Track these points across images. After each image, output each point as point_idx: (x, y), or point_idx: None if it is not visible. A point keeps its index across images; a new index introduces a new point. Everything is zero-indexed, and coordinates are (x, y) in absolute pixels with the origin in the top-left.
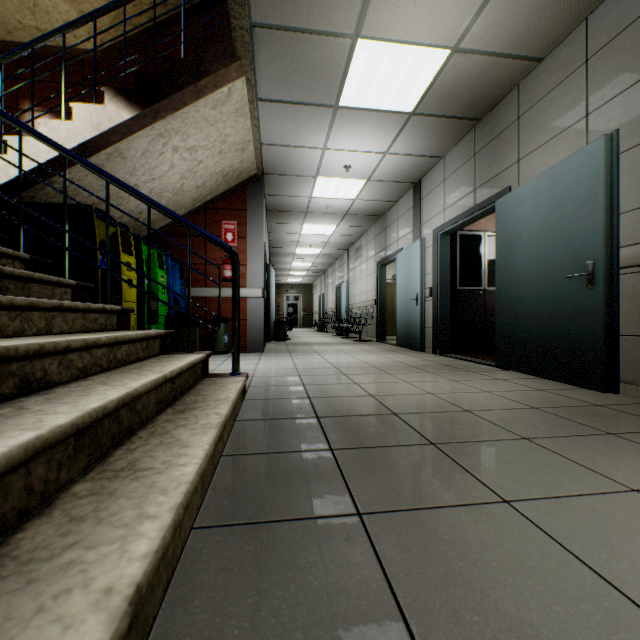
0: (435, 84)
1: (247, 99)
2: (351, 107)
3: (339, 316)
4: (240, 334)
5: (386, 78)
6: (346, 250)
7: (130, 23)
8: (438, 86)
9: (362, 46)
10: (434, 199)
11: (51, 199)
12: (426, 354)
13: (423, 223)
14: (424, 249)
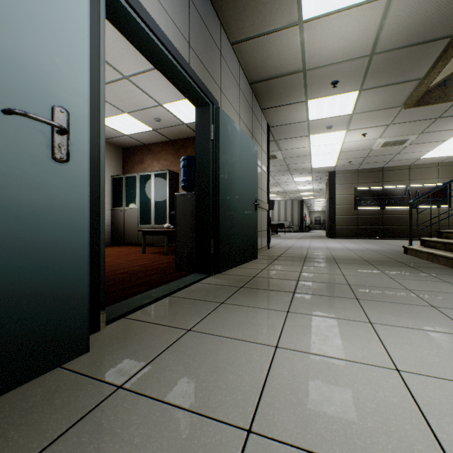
0: None
1: None
2: None
3: None
4: None
5: None
6: None
7: None
8: None
9: None
10: None
11: None
12: (97, 344)
13: None
14: None
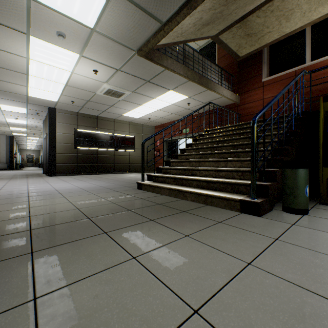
0: None
1: None
2: None
3: None
4: None
5: None
6: None
7: None
8: None
9: None
10: None
11: None
12: None
13: None
14: None
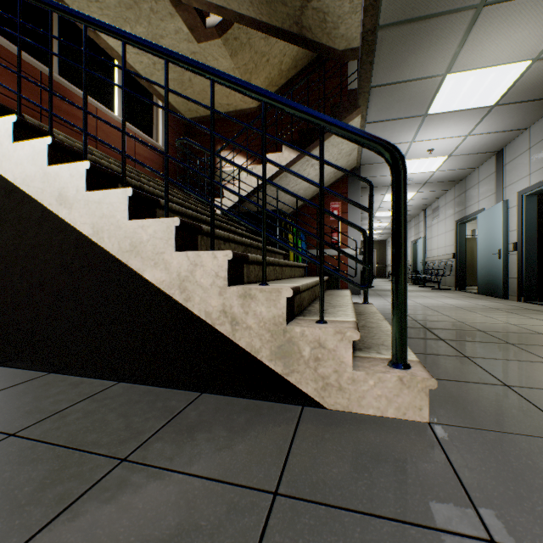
0: (517, 83)
1: (359, 126)
2: (437, 113)
3: (414, 268)
4: (342, 281)
5: (470, 90)
6: (422, 210)
7: (274, 85)
8: (520, 84)
9: (450, 78)
10: (518, 165)
11: (250, 205)
12: (509, 301)
13: (506, 186)
14: (507, 210)
